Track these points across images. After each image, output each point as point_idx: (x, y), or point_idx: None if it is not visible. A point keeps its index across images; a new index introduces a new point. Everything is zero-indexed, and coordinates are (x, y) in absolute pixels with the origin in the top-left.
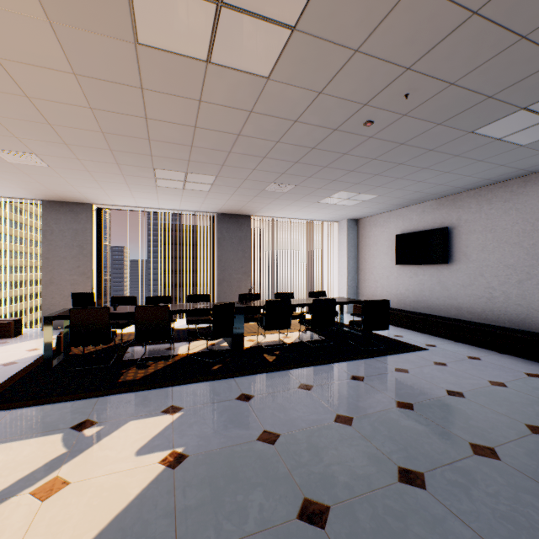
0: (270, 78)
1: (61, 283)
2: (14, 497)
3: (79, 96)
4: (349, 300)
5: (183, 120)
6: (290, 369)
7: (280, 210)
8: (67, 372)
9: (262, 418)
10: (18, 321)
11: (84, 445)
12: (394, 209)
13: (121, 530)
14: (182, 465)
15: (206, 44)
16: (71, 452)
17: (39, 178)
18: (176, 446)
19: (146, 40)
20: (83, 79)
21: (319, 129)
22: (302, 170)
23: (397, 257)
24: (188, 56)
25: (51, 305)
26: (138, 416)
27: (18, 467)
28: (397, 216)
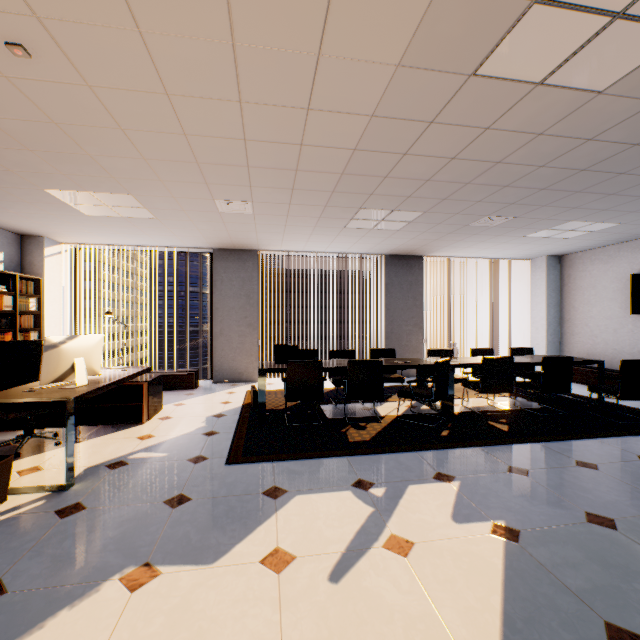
0: (603, 92)
1: (229, 334)
2: (371, 549)
3: (354, 138)
4: (578, 359)
5: (444, 152)
6: (541, 441)
7: (465, 249)
8: (286, 428)
9: (567, 498)
10: (196, 372)
11: (386, 506)
12: (628, 240)
13: (525, 599)
14: (522, 539)
15: (556, 64)
16: (380, 511)
17: (231, 226)
18: (492, 518)
19: (487, 69)
20: (375, 120)
21: (613, 146)
22: (541, 198)
23: (635, 303)
24: (520, 80)
25: (221, 357)
26: (412, 480)
27: (342, 520)
28: (632, 249)
